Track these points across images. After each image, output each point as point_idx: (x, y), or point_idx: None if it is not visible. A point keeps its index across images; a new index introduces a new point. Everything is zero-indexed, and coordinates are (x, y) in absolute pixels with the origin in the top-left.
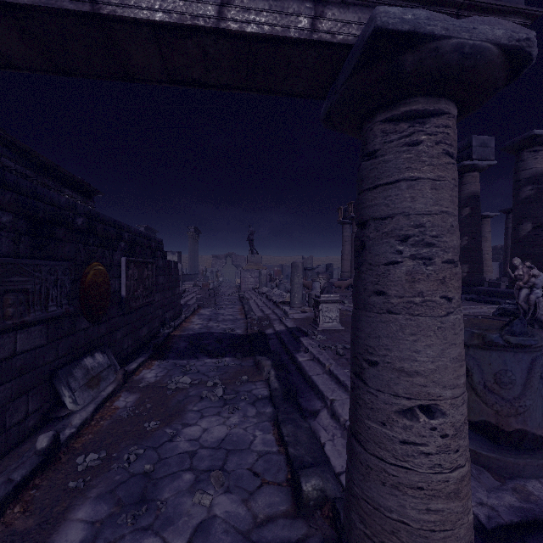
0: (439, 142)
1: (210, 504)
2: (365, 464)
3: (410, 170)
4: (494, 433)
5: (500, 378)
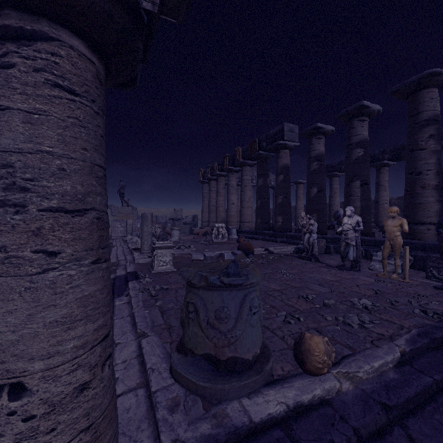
0: (42, 70)
1: None
2: None
3: None
4: (216, 362)
5: (219, 314)
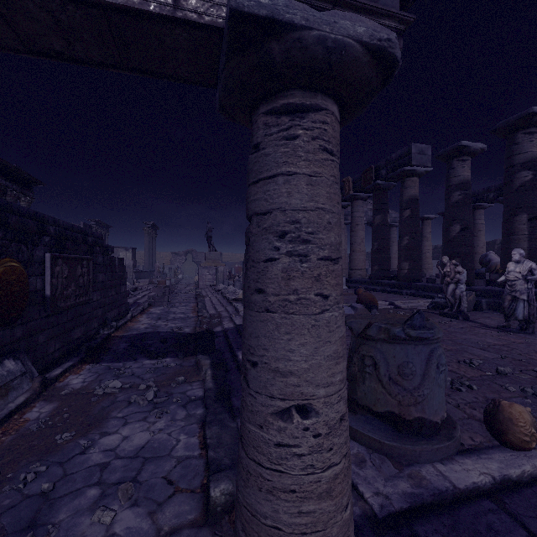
0: (316, 138)
1: (112, 521)
2: (246, 469)
3: (287, 164)
4: (398, 422)
5: (402, 370)
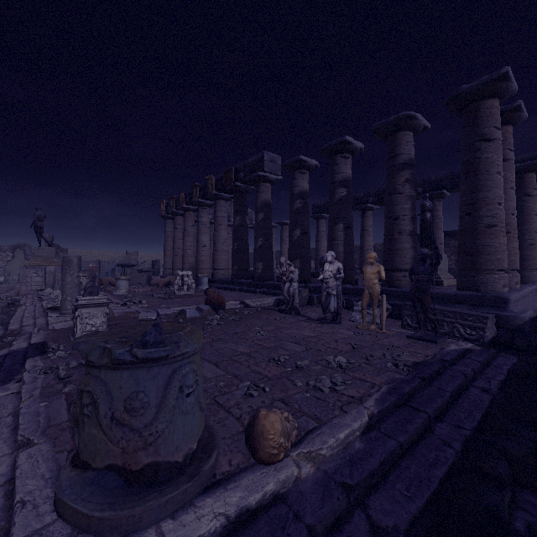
0: None
1: None
2: None
3: None
4: (126, 475)
5: (130, 404)
